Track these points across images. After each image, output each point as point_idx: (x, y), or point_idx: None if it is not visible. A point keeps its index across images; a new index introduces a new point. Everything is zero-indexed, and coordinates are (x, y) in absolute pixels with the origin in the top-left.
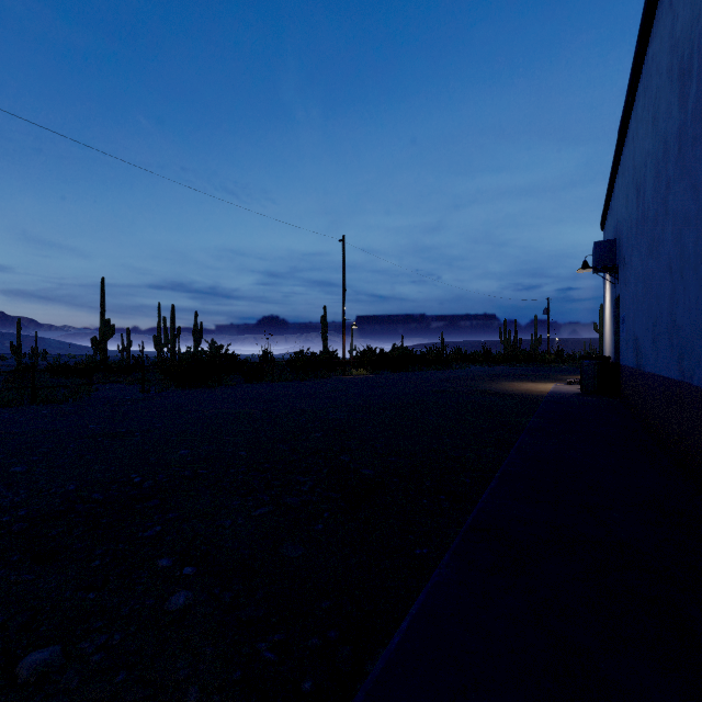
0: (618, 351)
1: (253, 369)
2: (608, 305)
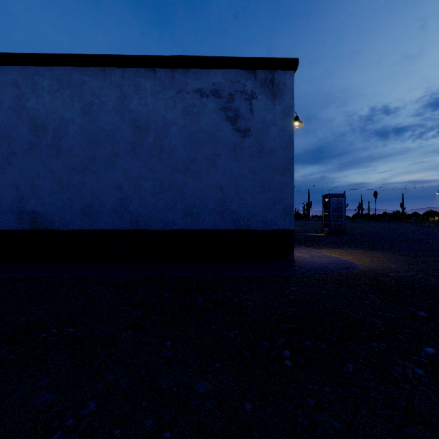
0: None
1: None
2: None
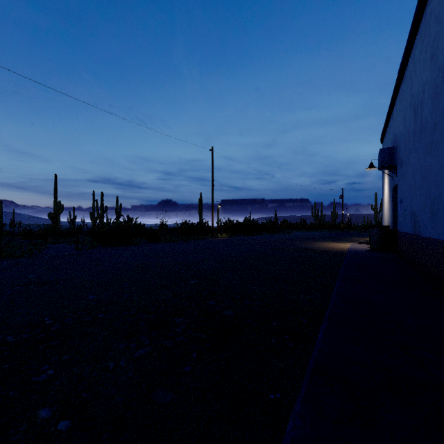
0: (395, 222)
1: (153, 233)
2: (386, 191)
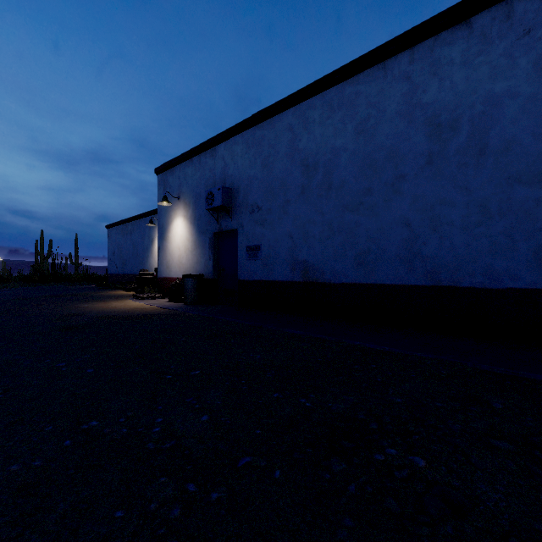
0: (215, 270)
1: None
2: (183, 235)
